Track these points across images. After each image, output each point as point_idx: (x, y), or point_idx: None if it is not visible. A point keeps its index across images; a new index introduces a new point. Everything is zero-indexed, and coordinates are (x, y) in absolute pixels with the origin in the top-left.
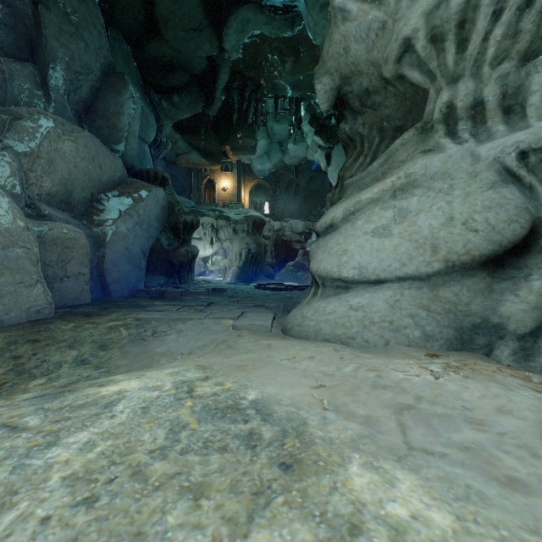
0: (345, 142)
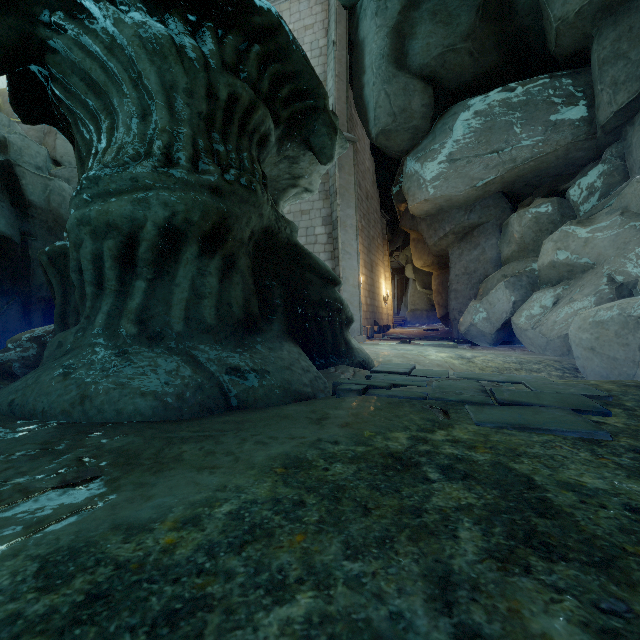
0: (243, 113)
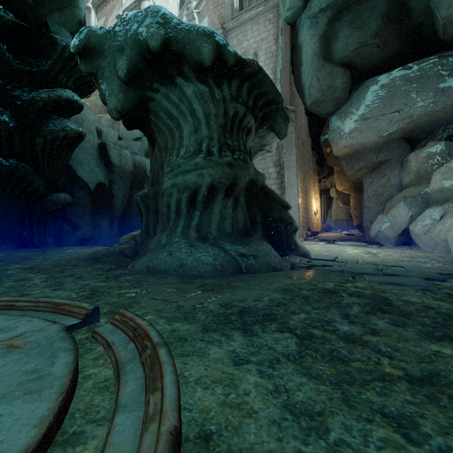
0: (240, 120)
